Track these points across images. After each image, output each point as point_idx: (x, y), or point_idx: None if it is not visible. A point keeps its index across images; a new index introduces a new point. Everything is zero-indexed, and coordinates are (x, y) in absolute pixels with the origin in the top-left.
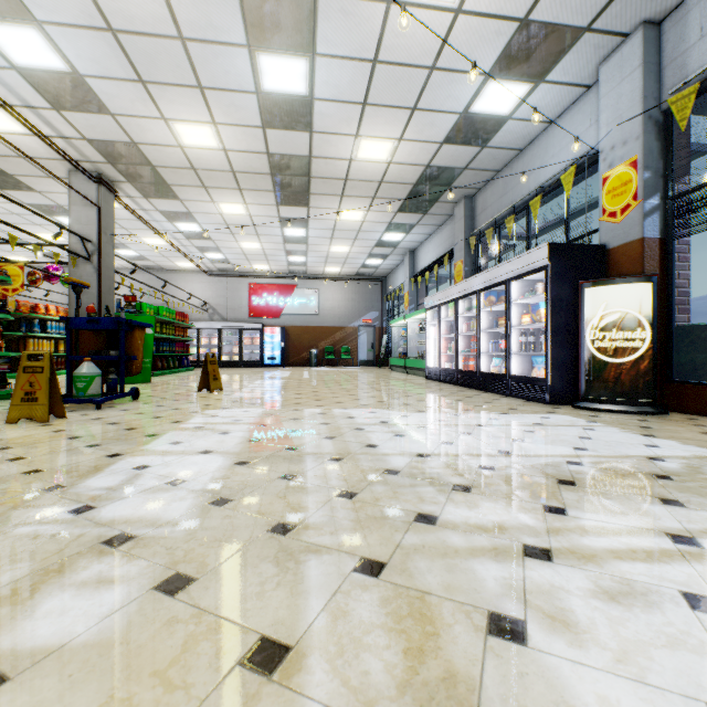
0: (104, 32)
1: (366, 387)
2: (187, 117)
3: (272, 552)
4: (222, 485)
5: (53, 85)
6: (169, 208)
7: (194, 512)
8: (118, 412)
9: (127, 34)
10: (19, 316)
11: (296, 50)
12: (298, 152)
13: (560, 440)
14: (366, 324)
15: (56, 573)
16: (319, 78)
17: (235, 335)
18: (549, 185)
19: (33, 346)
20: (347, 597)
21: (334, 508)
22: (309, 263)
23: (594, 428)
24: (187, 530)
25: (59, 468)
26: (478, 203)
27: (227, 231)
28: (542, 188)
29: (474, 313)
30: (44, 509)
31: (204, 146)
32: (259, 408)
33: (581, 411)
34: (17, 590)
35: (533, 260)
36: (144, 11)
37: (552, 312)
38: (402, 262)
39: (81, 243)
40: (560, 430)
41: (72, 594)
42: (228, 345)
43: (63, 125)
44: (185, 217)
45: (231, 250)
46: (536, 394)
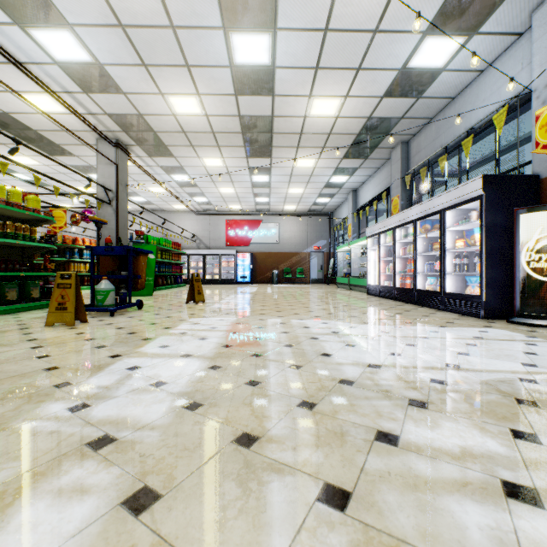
0: (116, 28)
1: (317, 300)
2: (178, 91)
3: (235, 468)
4: (196, 389)
5: (83, 74)
6: (167, 163)
7: (170, 415)
8: (125, 319)
9: (133, 28)
10: (64, 246)
11: (261, 27)
12: (263, 113)
13: (505, 354)
14: (316, 250)
15: (40, 477)
16: (280, 50)
17: (216, 259)
18: (480, 125)
19: (74, 268)
20: (312, 537)
21: (295, 419)
22: (272, 203)
23: (536, 343)
24: (160, 436)
25: (71, 366)
26: (413, 147)
27: (209, 180)
28: (474, 129)
29: (410, 239)
30: (50, 405)
31: (191, 113)
32: (231, 317)
33: (517, 326)
34: (2, 493)
35: (467, 191)
36: (144, 7)
37: (487, 236)
38: (346, 199)
39: (104, 192)
40: (502, 344)
41: (47, 504)
42: (210, 267)
43: (91, 104)
44: (178, 170)
45: (212, 194)
46: (470, 310)
